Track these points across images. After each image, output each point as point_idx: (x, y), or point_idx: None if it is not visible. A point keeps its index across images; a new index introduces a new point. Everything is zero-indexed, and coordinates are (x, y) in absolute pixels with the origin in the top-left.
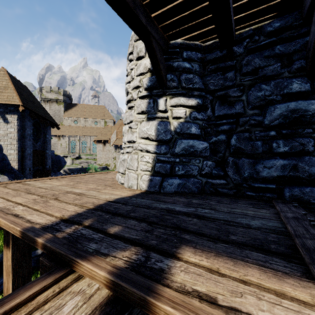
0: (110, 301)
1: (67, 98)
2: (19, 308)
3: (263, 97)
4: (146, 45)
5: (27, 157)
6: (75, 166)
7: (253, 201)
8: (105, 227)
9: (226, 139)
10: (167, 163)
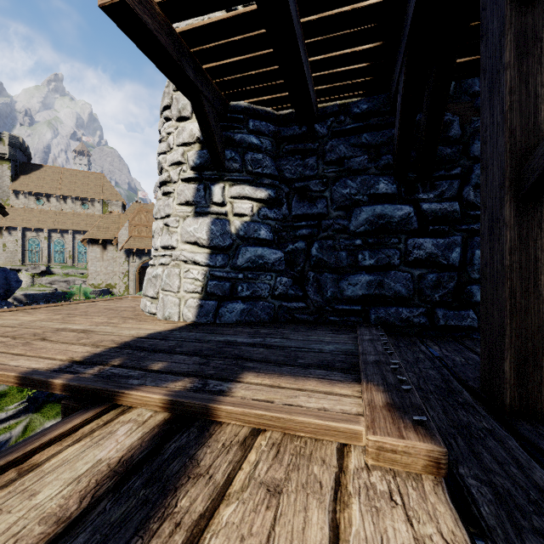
0: (168, 422)
1: (18, 151)
2: (63, 439)
3: (348, 195)
4: (195, 107)
5: None
6: (40, 289)
7: (335, 327)
8: (144, 365)
9: (306, 248)
10: (226, 280)
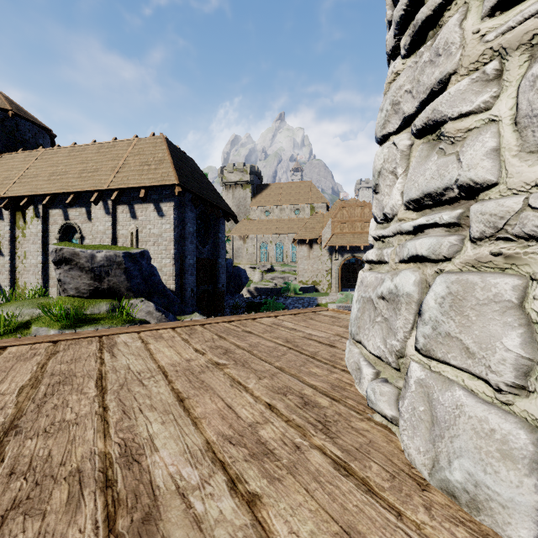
0: None
1: (255, 177)
2: None
3: None
4: None
5: (188, 270)
6: (265, 283)
7: None
8: None
9: None
10: None
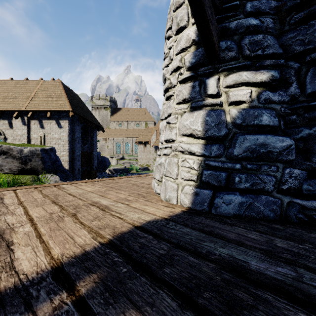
0: None
1: (113, 103)
2: None
3: None
4: None
5: (76, 158)
6: (119, 166)
7: None
8: (111, 313)
9: None
10: (221, 170)
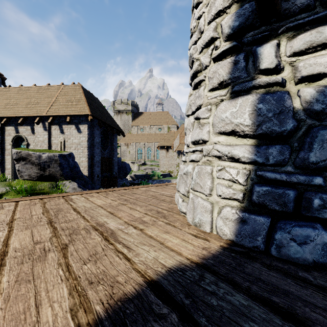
0: None
1: (134, 108)
2: None
3: None
4: None
5: (95, 164)
6: (140, 172)
7: None
8: None
9: None
10: (285, 185)
